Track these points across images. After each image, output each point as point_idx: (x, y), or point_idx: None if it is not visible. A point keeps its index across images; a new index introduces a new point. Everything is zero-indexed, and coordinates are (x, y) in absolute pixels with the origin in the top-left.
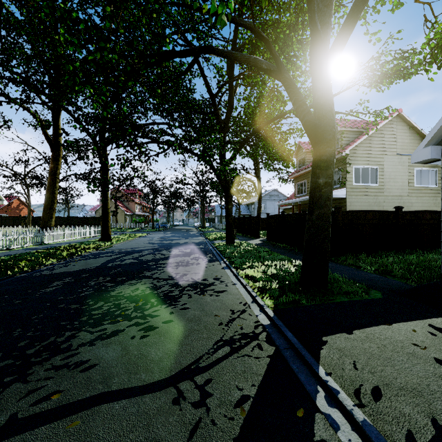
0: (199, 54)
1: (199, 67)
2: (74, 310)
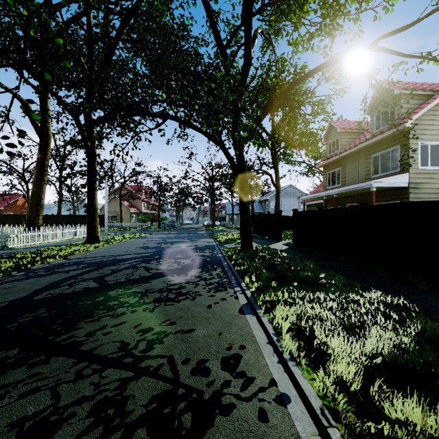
0: None
1: (203, 1)
2: None
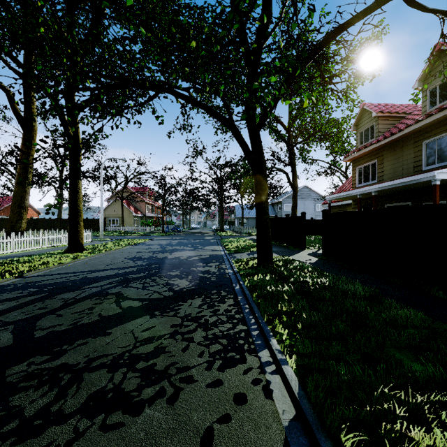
0: None
1: None
2: None
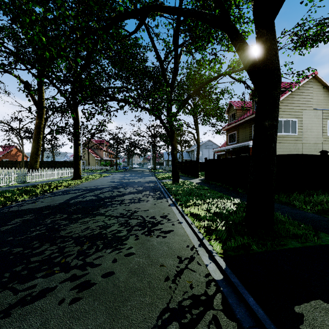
0: (148, 12)
1: (150, 37)
2: (14, 255)
